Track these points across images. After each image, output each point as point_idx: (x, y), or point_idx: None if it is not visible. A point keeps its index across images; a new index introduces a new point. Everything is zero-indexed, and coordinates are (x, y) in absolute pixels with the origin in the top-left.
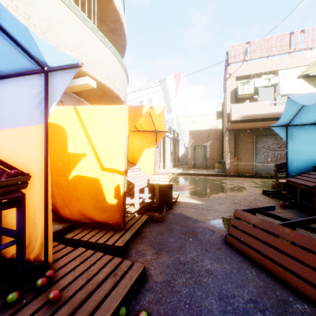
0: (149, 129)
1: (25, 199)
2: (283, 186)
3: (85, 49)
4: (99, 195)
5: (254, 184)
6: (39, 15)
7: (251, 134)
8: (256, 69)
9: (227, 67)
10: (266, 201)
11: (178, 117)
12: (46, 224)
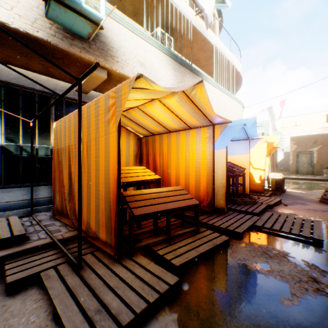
0: None
1: (245, 174)
2: None
3: (231, 110)
4: (252, 179)
5: None
6: (221, 106)
7: None
8: None
9: None
10: None
11: None
12: (249, 182)
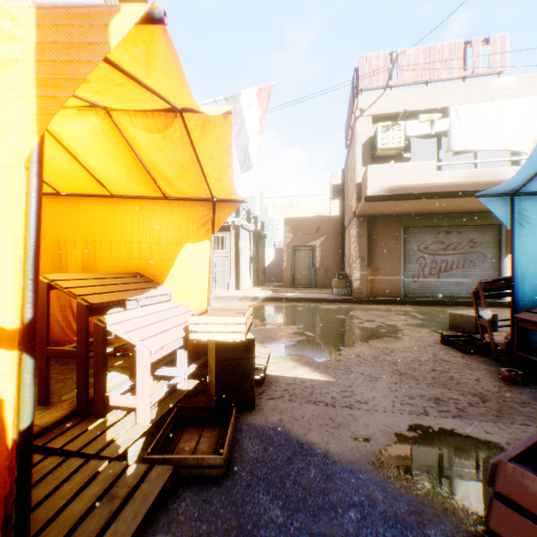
0: (193, 191)
1: None
2: (474, 324)
3: None
4: None
5: (410, 318)
6: None
7: (397, 225)
8: (408, 104)
9: (357, 97)
10: (463, 365)
11: (264, 197)
12: None
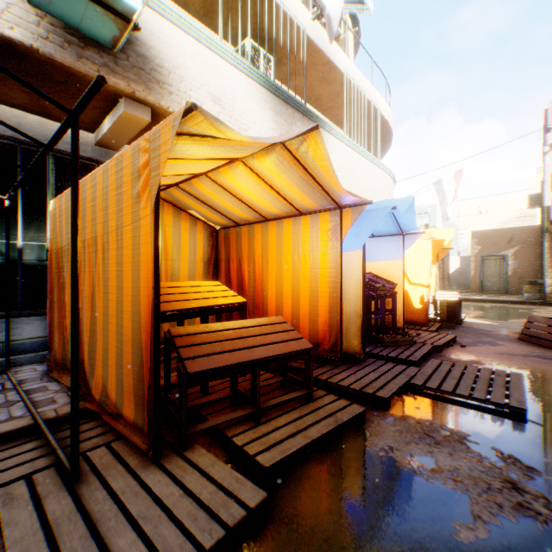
0: None
1: (396, 294)
2: None
3: (374, 184)
4: (407, 301)
5: None
6: (357, 177)
7: None
8: None
9: (545, 133)
10: None
11: None
12: (404, 307)
